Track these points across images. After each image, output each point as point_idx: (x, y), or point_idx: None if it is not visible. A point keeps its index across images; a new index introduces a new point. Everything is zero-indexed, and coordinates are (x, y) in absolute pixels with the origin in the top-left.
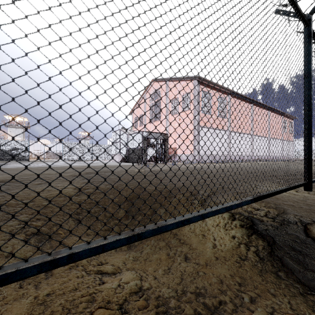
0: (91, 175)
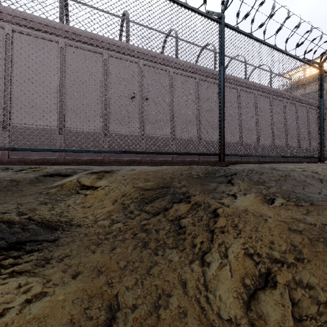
0: None
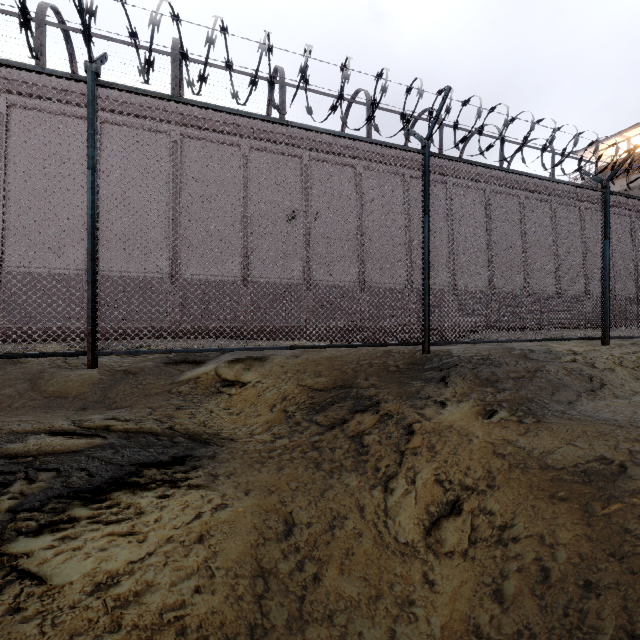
0: None
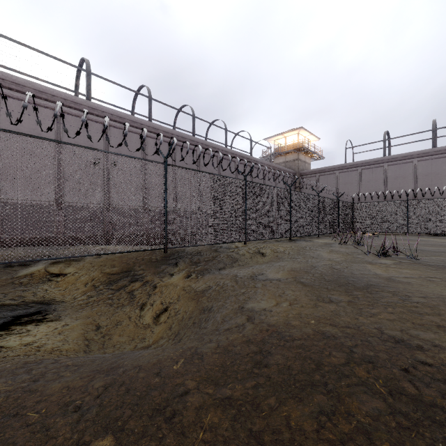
0: (386, 371)
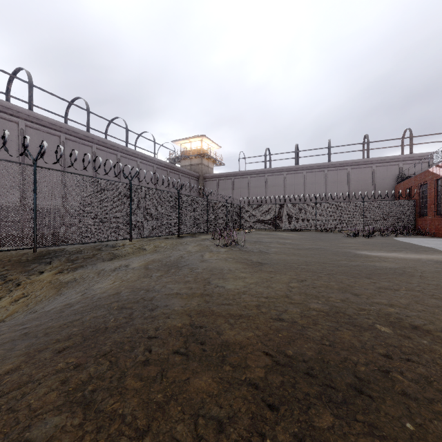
0: (128, 302)
